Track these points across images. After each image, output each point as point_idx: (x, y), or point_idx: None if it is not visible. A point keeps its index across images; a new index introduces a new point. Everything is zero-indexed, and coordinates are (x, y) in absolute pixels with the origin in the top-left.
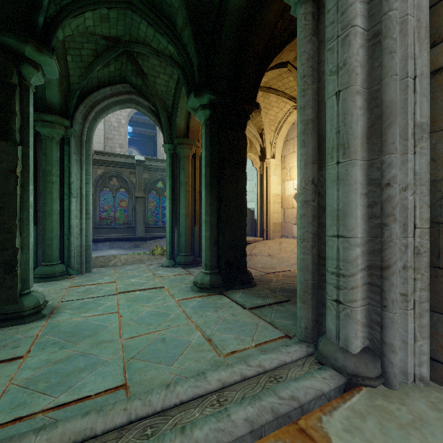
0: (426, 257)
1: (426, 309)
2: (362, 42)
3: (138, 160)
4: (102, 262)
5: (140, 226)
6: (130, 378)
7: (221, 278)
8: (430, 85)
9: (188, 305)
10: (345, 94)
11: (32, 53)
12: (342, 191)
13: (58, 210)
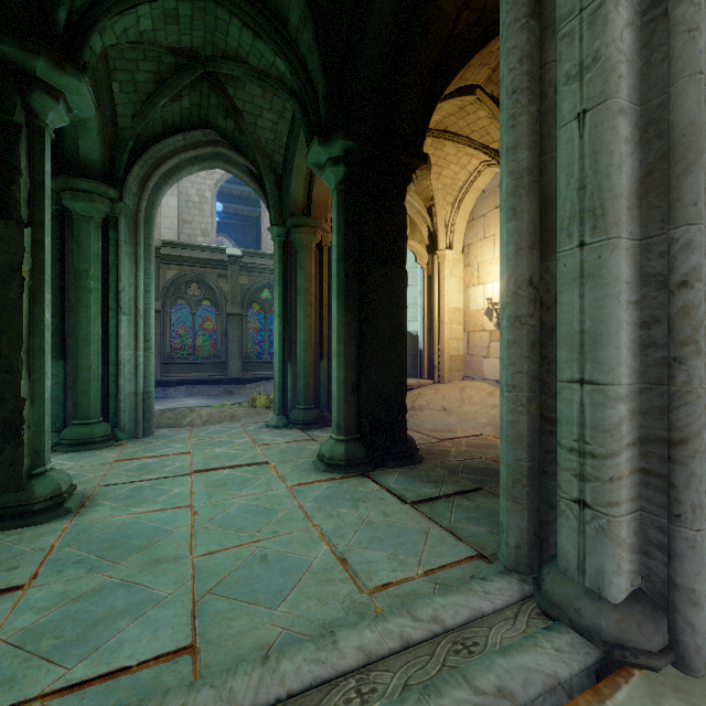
0: None
1: None
2: (629, 17)
3: (231, 256)
4: (170, 419)
5: (235, 361)
6: (202, 632)
7: (363, 449)
8: None
9: (308, 495)
10: (597, 115)
11: (47, 72)
12: (591, 297)
13: (99, 334)
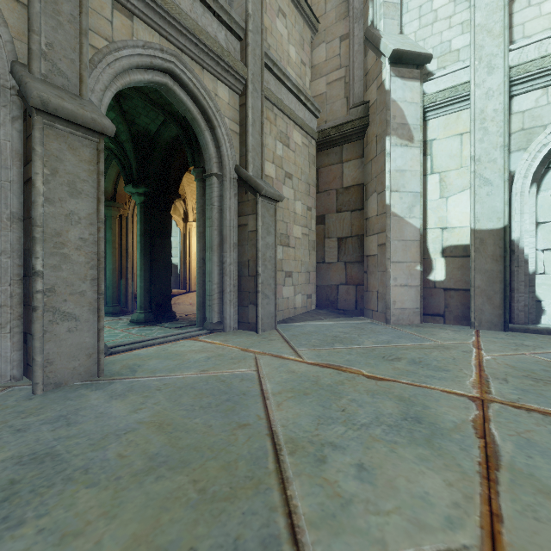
0: (237, 287)
1: (236, 304)
2: (217, 211)
3: None
4: None
5: None
6: None
7: (153, 315)
8: (239, 229)
9: (131, 331)
10: (212, 229)
11: None
12: (211, 264)
13: None
